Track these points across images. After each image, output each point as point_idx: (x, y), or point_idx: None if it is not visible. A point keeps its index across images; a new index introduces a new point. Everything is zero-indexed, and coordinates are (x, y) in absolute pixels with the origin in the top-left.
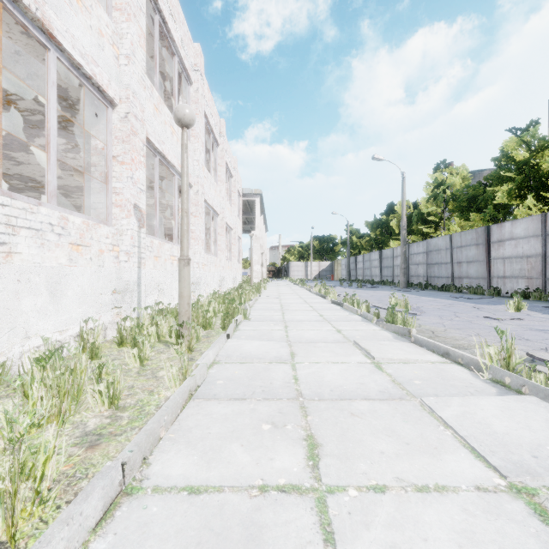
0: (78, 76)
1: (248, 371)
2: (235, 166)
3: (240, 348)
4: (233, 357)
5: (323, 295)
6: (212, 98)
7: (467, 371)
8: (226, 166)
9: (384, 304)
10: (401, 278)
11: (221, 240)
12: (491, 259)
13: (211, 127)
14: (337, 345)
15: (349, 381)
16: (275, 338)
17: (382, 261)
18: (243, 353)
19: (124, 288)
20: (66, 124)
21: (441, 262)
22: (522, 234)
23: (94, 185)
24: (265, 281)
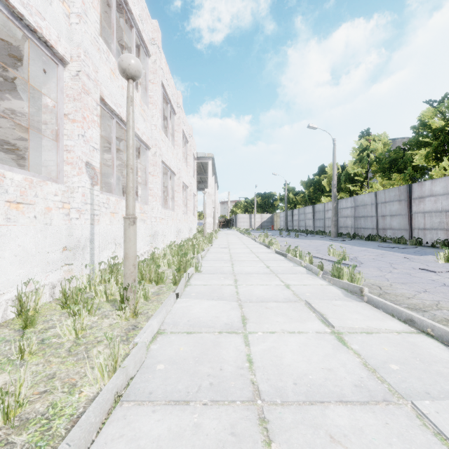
0: (20, 27)
1: (195, 347)
2: (190, 133)
3: (188, 312)
4: (180, 325)
5: (267, 245)
6: (169, 71)
7: (444, 347)
8: (183, 133)
9: (322, 254)
10: (332, 229)
11: (178, 197)
12: (413, 213)
13: (168, 97)
14: (289, 305)
15: (313, 365)
16: (225, 295)
17: (315, 214)
18: (191, 320)
19: (75, 245)
20: (26, 87)
21: (367, 216)
22: (441, 191)
23: (46, 143)
24: (216, 231)
